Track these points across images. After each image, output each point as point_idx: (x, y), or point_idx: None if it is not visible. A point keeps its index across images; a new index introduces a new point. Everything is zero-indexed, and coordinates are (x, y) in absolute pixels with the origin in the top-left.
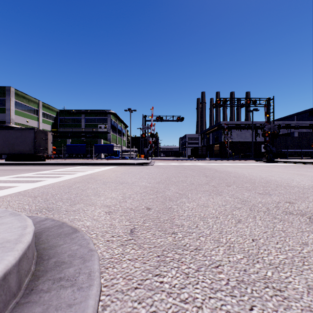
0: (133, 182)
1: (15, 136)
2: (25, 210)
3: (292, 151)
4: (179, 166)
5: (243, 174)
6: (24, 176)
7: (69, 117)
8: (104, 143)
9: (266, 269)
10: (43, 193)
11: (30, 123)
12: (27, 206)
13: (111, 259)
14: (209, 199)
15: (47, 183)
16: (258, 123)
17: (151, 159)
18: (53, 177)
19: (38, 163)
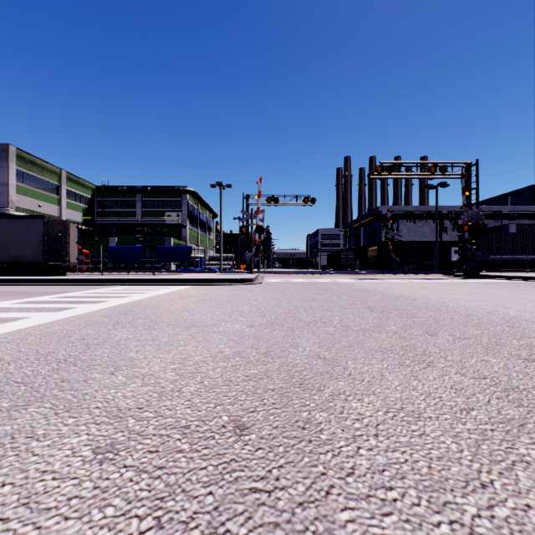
0: (216, 322)
1: (10, 230)
2: None
3: (508, 259)
4: (309, 285)
5: (442, 302)
6: None
7: (115, 198)
8: (175, 243)
9: None
10: None
11: (45, 210)
12: None
13: None
14: (407, 381)
15: (23, 325)
16: (446, 209)
17: (258, 272)
18: (51, 309)
19: (47, 280)
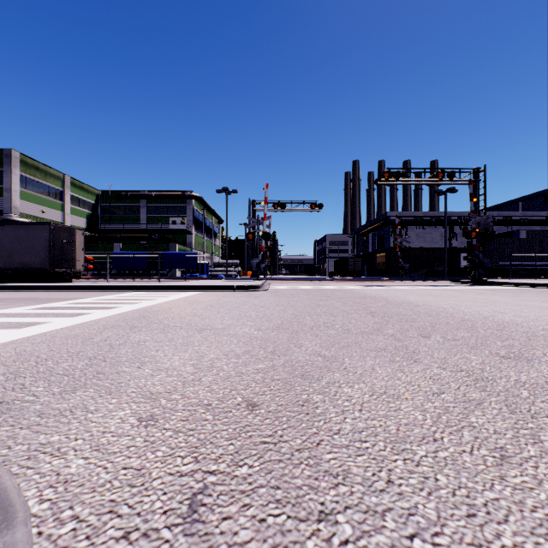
0: (226, 326)
1: (16, 236)
2: None
3: (517, 265)
4: (315, 292)
5: (443, 308)
6: (12, 313)
7: (119, 204)
8: (180, 250)
9: None
10: (20, 356)
11: (48, 215)
12: None
13: None
14: (394, 373)
15: (46, 329)
16: (455, 215)
17: (265, 278)
18: (68, 315)
19: (55, 287)
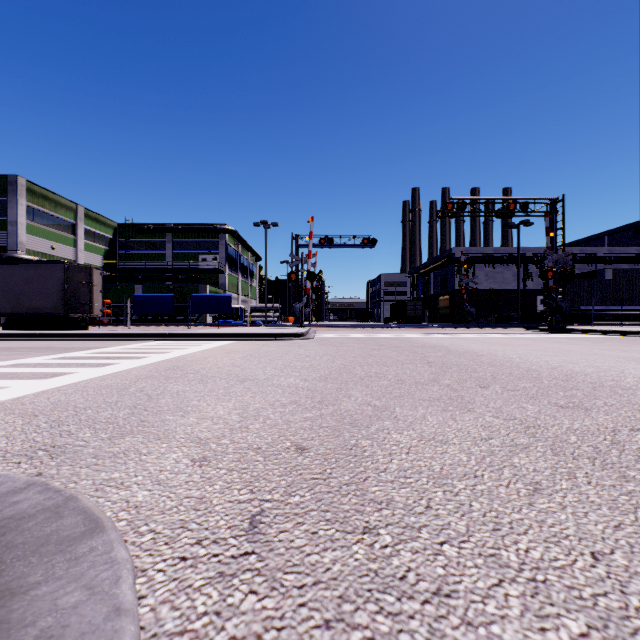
0: (269, 377)
1: (25, 277)
2: None
3: (601, 310)
4: (368, 341)
5: (509, 358)
6: (31, 363)
7: (140, 238)
8: (212, 292)
9: None
10: (57, 405)
11: (59, 252)
12: (4, 440)
13: (179, 638)
14: (445, 421)
15: (74, 379)
16: (531, 251)
17: (310, 325)
18: (93, 365)
19: (71, 334)
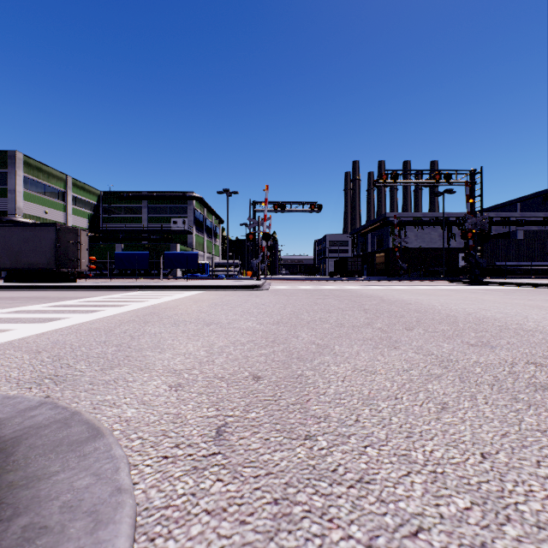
0: (230, 321)
1: (23, 237)
2: (8, 381)
3: (513, 265)
4: (314, 291)
5: (433, 306)
6: (31, 310)
7: (120, 204)
8: (182, 250)
9: (533, 543)
10: (56, 344)
11: (51, 216)
12: (16, 371)
13: (165, 510)
14: (375, 356)
15: (68, 323)
16: (454, 215)
17: (265, 278)
18: (83, 311)
19: (62, 286)
